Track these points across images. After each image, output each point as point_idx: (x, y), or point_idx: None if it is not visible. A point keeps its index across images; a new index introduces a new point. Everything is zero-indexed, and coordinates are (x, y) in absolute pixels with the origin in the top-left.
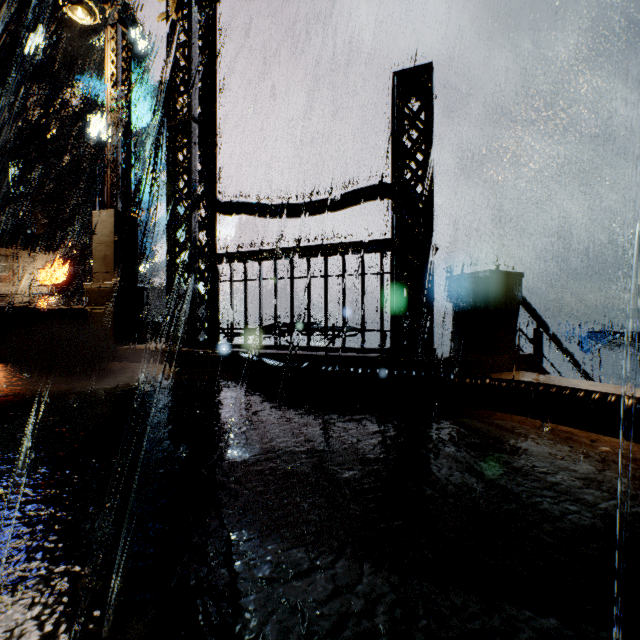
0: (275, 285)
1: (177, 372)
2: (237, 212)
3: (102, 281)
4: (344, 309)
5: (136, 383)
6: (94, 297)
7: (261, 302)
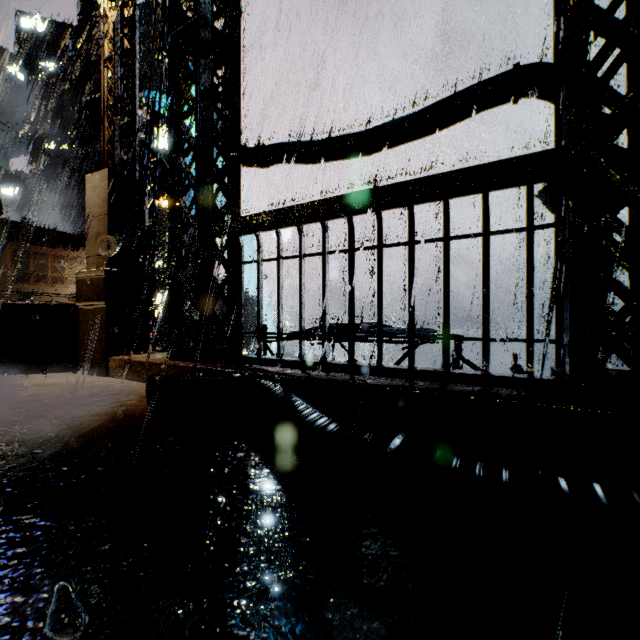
0: (323, 263)
1: (155, 409)
2: (268, 159)
3: (95, 268)
4: (447, 300)
5: (59, 439)
6: (84, 289)
7: (302, 291)
